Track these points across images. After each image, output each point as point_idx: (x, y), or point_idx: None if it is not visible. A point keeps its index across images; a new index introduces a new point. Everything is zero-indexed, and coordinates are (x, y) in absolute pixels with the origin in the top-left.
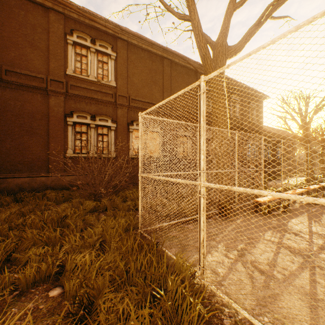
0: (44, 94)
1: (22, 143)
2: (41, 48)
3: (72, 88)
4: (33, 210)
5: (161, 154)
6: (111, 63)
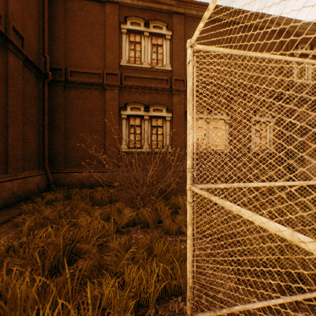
0: (101, 89)
1: (83, 139)
2: (98, 44)
3: (126, 79)
4: (65, 216)
5: (227, 147)
6: (166, 44)
